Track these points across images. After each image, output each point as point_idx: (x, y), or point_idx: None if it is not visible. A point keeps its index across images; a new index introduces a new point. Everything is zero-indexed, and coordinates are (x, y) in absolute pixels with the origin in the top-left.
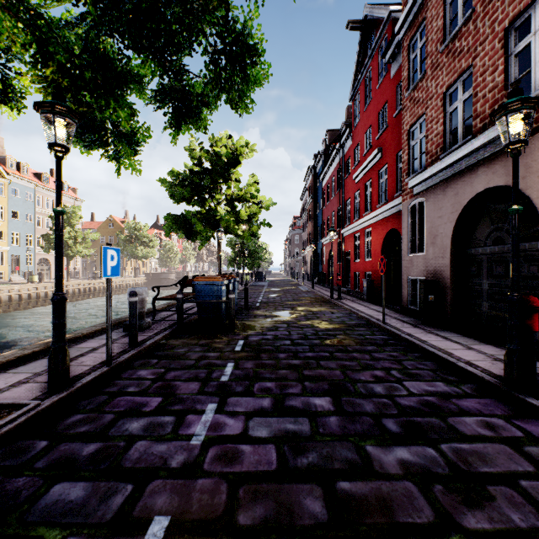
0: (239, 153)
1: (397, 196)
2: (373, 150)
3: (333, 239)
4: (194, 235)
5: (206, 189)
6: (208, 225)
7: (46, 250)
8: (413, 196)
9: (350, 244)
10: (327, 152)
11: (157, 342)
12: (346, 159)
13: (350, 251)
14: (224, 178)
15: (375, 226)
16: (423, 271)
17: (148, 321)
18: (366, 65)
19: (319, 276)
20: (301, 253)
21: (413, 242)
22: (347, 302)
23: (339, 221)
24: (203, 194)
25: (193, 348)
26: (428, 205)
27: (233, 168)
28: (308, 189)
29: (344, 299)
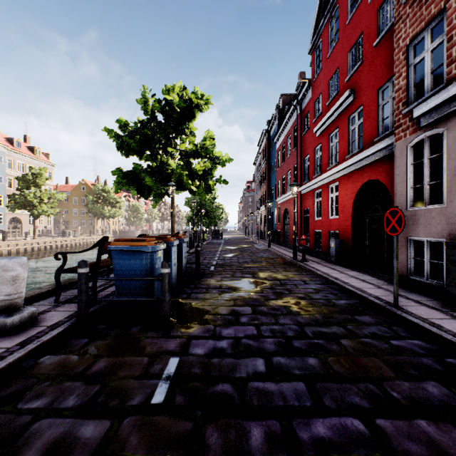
0: (193, 105)
1: (378, 140)
2: (341, 95)
3: (296, 194)
4: (147, 192)
5: (160, 144)
6: (159, 180)
7: (12, 209)
8: (417, 130)
9: (309, 202)
10: (281, 114)
11: (9, 368)
12: (304, 115)
13: (309, 209)
14: (178, 132)
15: (343, 179)
16: (440, 230)
17: (29, 311)
18: (331, 4)
19: (273, 234)
20: (255, 213)
21: (413, 193)
22: (315, 266)
23: (297, 178)
24: (156, 149)
25: (65, 392)
26: (452, 135)
27: (188, 122)
28: (262, 152)
29: (309, 261)
